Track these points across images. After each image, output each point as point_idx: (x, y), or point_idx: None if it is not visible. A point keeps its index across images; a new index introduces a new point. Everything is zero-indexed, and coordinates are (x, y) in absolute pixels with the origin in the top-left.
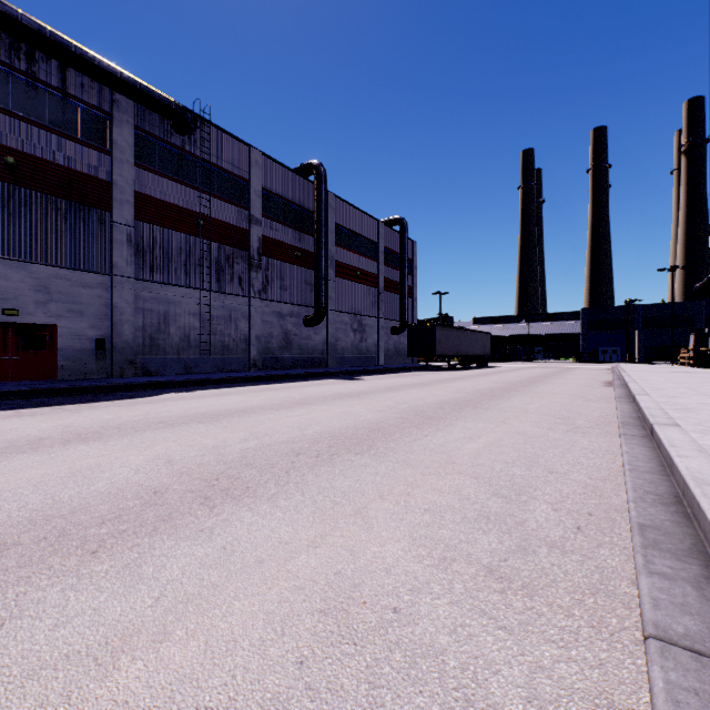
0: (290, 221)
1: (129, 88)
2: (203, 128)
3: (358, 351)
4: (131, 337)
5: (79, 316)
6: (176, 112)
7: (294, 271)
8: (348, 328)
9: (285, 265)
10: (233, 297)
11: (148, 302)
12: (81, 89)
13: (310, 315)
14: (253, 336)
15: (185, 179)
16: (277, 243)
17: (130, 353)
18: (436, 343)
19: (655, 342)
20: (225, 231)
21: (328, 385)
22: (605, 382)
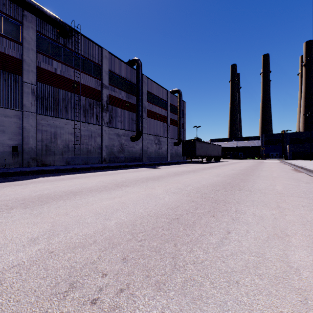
0: (123, 88)
1: (31, 7)
2: (76, 36)
3: (158, 153)
4: (34, 145)
5: (2, 133)
6: (60, 24)
7: (125, 113)
8: (153, 142)
9: (121, 110)
10: (93, 125)
11: (44, 126)
12: (3, 6)
13: (133, 135)
14: (104, 145)
15: (66, 62)
16: (117, 98)
17: (33, 154)
18: (196, 149)
19: (297, 150)
20: (89, 91)
21: (141, 171)
22: (292, 169)
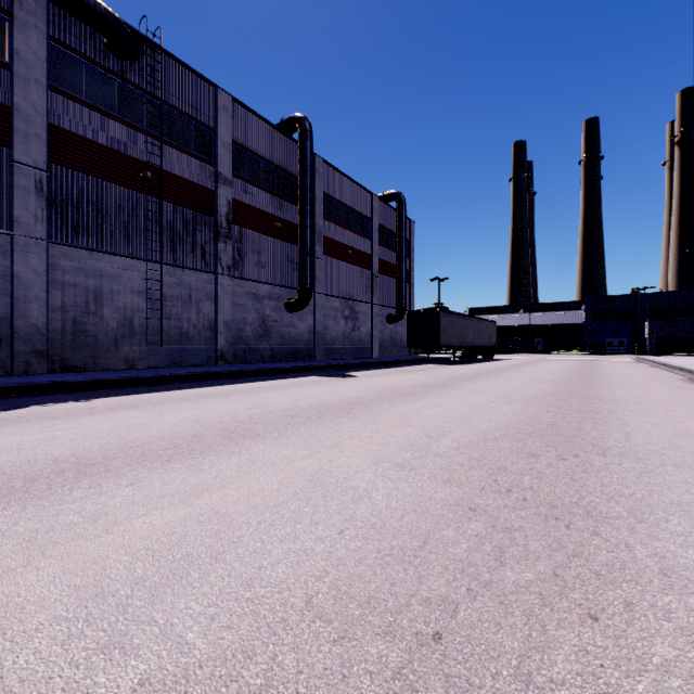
0: (268, 185)
1: None
2: (152, 54)
3: (350, 341)
4: (42, 320)
5: None
6: (107, 20)
7: (273, 245)
8: (339, 315)
9: (262, 237)
10: (194, 273)
11: (70, 273)
12: None
13: (292, 298)
14: (220, 322)
15: (127, 117)
16: (252, 210)
17: (40, 341)
18: (441, 331)
19: (668, 332)
20: (183, 189)
21: (308, 386)
22: (685, 380)
